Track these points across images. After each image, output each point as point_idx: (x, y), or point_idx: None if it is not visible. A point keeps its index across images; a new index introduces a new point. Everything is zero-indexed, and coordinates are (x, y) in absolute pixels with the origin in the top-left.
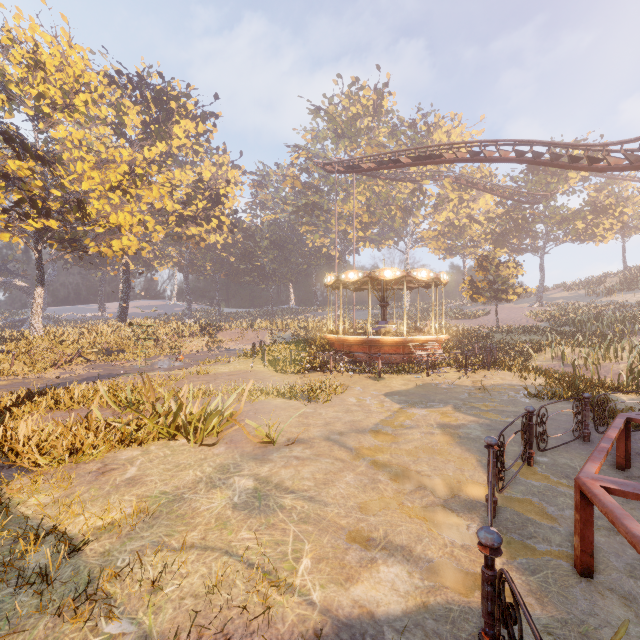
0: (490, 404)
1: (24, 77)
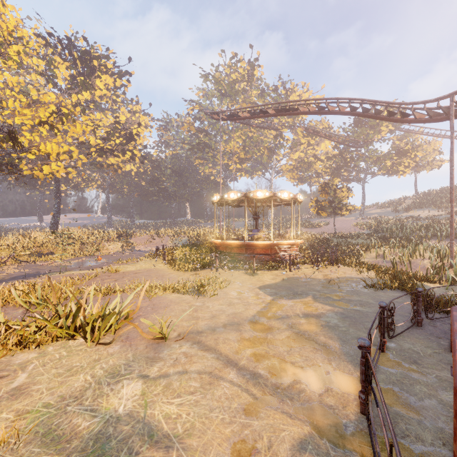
0: (340, 294)
1: None
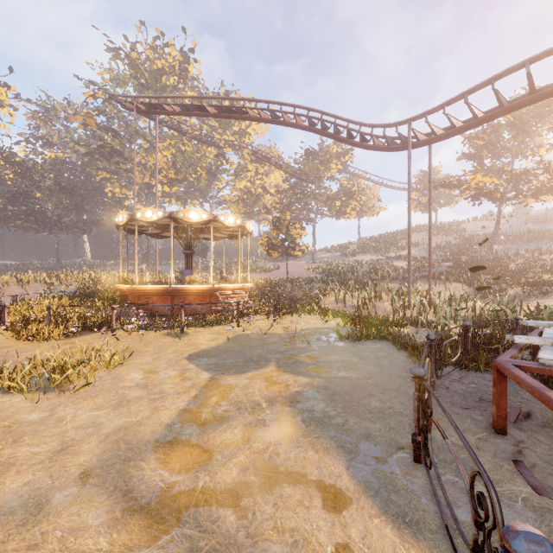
0: (312, 354)
1: None
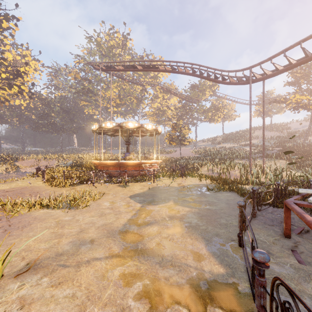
0: (192, 197)
1: None
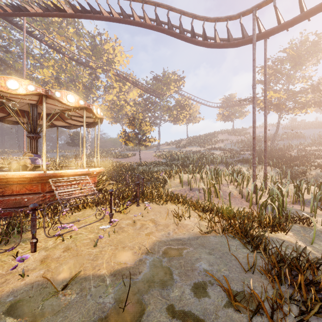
0: None
1: None
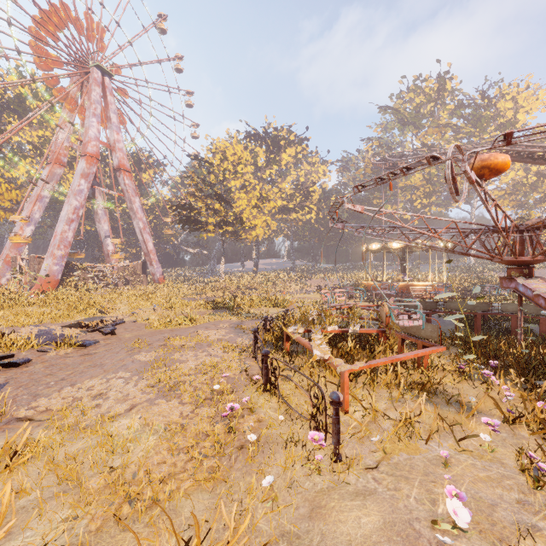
0: None
1: (219, 164)
